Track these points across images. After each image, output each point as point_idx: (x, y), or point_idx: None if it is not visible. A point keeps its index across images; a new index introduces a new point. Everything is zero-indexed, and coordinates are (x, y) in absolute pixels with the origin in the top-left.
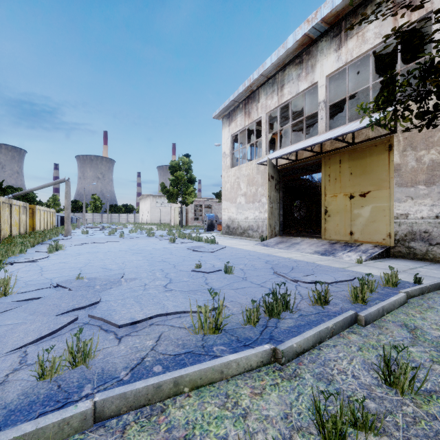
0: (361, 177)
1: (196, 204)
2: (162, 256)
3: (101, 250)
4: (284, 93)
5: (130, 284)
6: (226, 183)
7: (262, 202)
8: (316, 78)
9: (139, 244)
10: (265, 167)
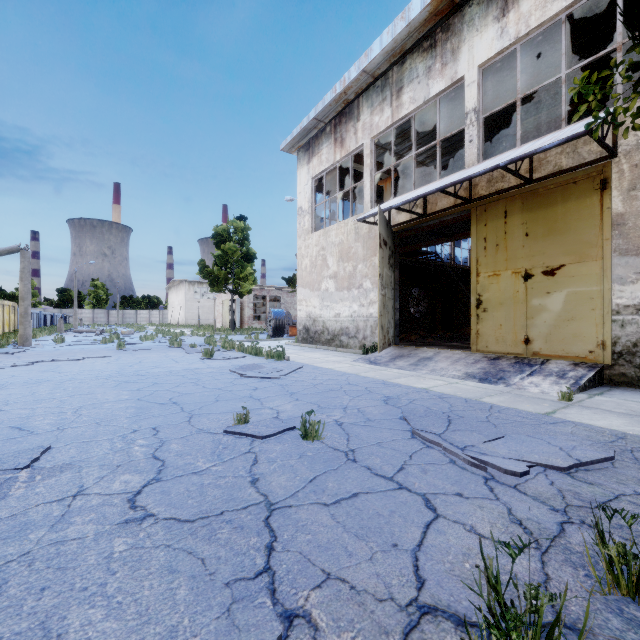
0: (546, 239)
1: (256, 295)
2: (175, 390)
3: (57, 376)
4: (404, 101)
5: (33, 495)
6: (303, 257)
7: (365, 288)
8: (461, 71)
9: (144, 362)
10: (369, 229)
